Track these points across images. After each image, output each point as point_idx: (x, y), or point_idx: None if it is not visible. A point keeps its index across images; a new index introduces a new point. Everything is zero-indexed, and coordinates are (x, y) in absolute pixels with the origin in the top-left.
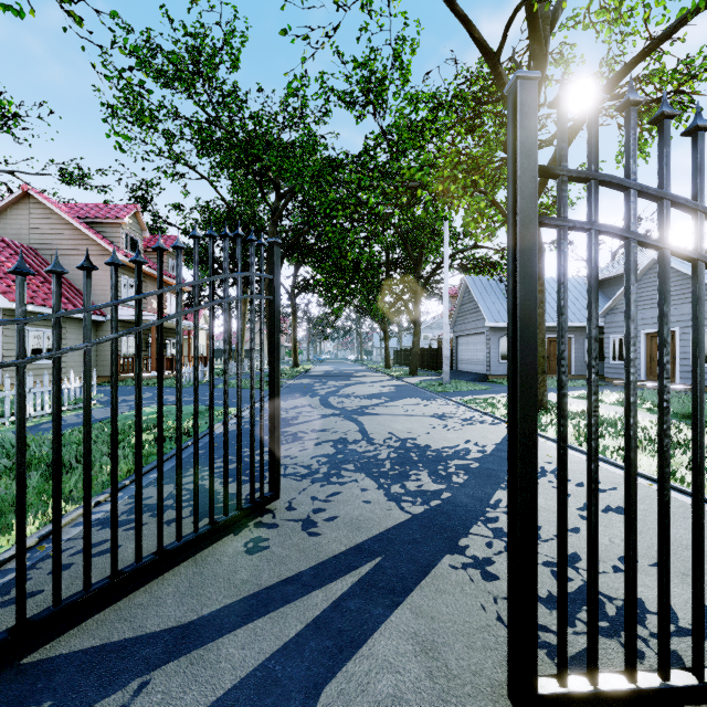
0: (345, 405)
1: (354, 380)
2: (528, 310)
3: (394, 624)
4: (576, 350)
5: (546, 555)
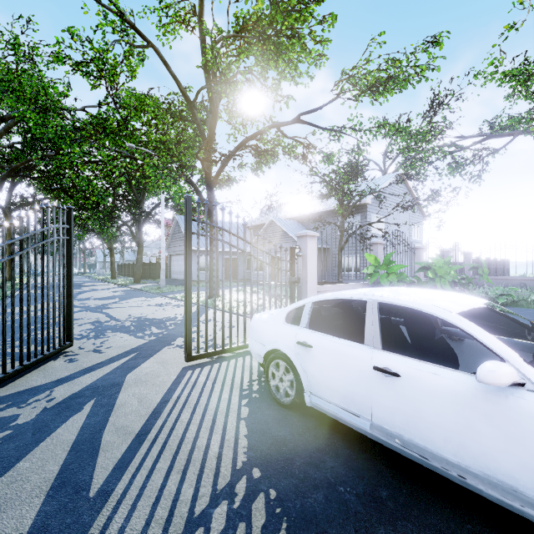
0: (88, 305)
1: (85, 288)
2: (190, 257)
3: (149, 362)
4: (240, 265)
5: (203, 340)
